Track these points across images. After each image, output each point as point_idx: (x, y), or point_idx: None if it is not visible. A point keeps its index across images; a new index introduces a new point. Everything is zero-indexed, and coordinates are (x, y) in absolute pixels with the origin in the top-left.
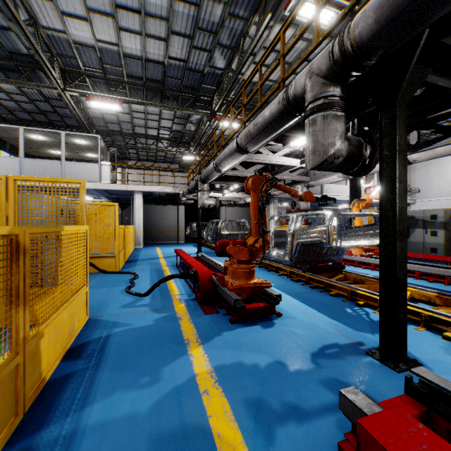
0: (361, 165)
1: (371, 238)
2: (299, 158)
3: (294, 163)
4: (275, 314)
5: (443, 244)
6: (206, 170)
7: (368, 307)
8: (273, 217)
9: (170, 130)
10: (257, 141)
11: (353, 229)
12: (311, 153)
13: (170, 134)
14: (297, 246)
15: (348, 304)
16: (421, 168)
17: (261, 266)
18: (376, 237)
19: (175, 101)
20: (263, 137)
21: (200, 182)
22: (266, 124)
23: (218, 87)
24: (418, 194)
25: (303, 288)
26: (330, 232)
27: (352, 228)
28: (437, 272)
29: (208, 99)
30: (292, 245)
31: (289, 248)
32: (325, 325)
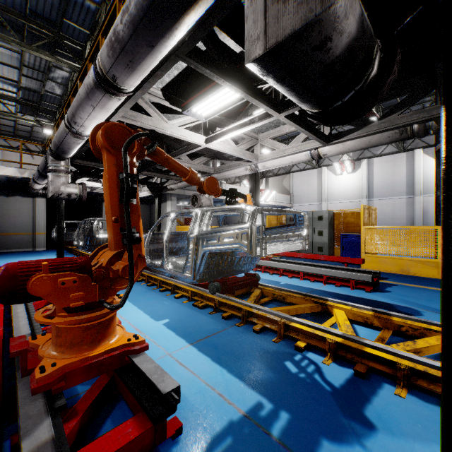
0: (359, 88)
1: (290, 241)
2: (203, 135)
3: (197, 140)
4: (165, 439)
5: (328, 243)
6: (56, 133)
7: (311, 350)
8: (168, 214)
9: (17, 84)
10: (133, 57)
11: (268, 230)
12: (272, 0)
13: (18, 93)
14: (203, 257)
15: (284, 350)
16: (297, 178)
17: (152, 283)
18: (296, 241)
19: (19, 36)
20: (143, 47)
21: (51, 156)
22: (146, 2)
23: (92, 31)
24: (295, 199)
25: (213, 322)
26: (253, 236)
27: (267, 229)
28: (344, 275)
29: (77, 47)
30: (196, 255)
31: (191, 259)
32: (275, 442)
